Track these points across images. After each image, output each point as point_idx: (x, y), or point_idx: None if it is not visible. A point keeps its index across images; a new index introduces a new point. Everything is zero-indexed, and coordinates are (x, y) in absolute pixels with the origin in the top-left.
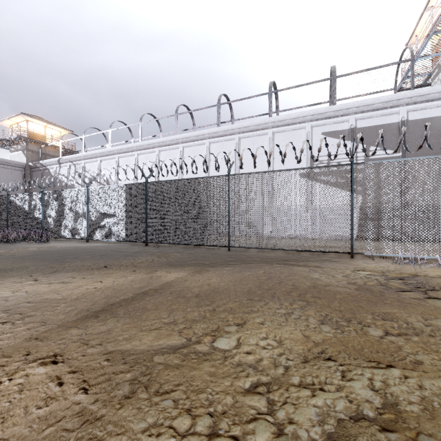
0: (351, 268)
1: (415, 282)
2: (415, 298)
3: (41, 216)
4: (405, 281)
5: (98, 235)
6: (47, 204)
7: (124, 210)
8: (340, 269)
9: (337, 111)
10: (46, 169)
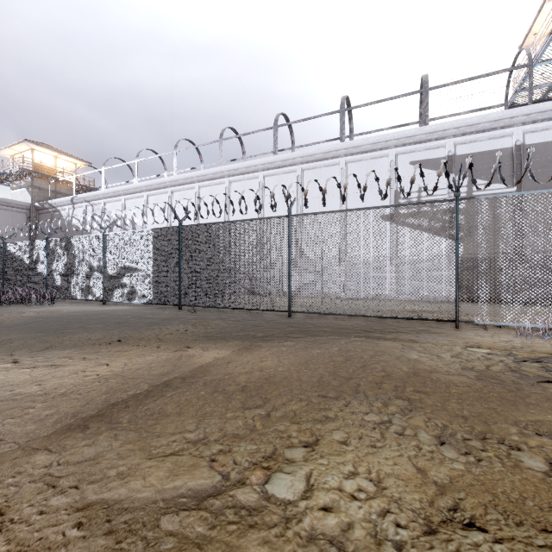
0: (461, 343)
1: None
2: None
3: (45, 271)
4: (544, 364)
5: (117, 295)
6: (53, 256)
7: (151, 263)
8: (446, 345)
9: (430, 133)
10: (56, 210)
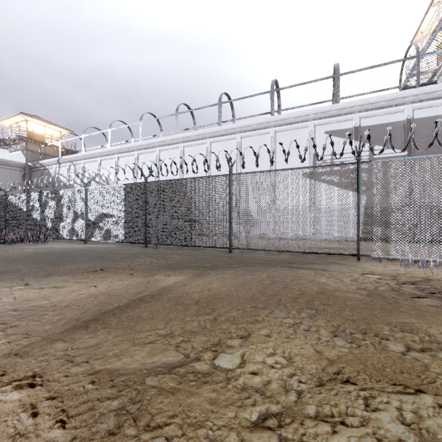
0: (359, 271)
1: (429, 287)
2: (432, 306)
3: (39, 217)
4: (418, 286)
5: (96, 236)
6: (45, 205)
7: (123, 210)
8: (348, 273)
9: (340, 109)
10: (45, 169)
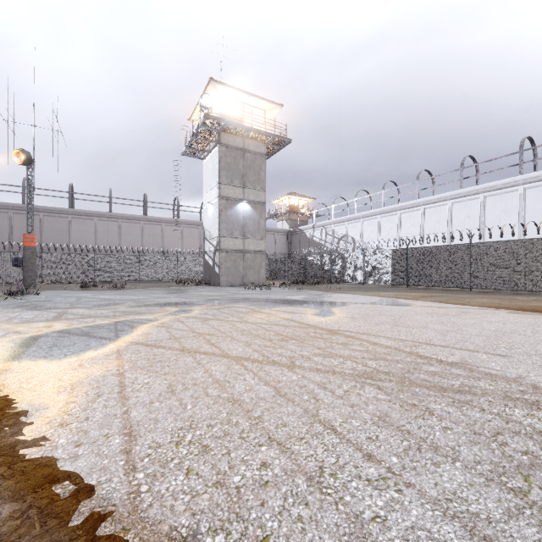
0: None
1: None
2: None
3: (329, 269)
4: None
5: (371, 281)
6: (334, 262)
7: (390, 265)
8: (540, 298)
9: None
10: (303, 232)
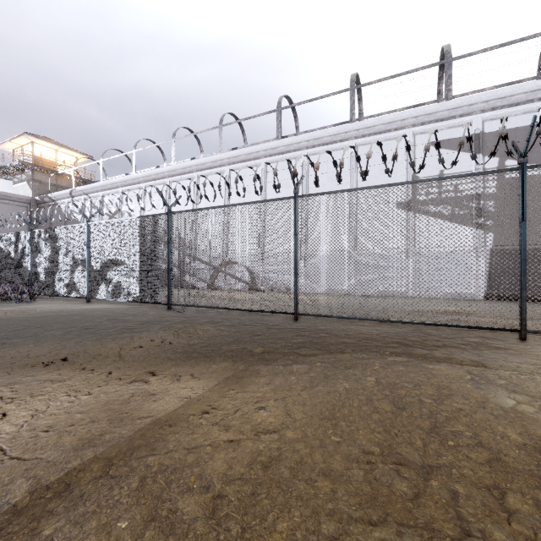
0: None
1: None
2: None
3: (30, 265)
4: None
5: (102, 292)
6: (37, 248)
7: (137, 255)
8: (536, 374)
9: (453, 109)
10: (56, 204)
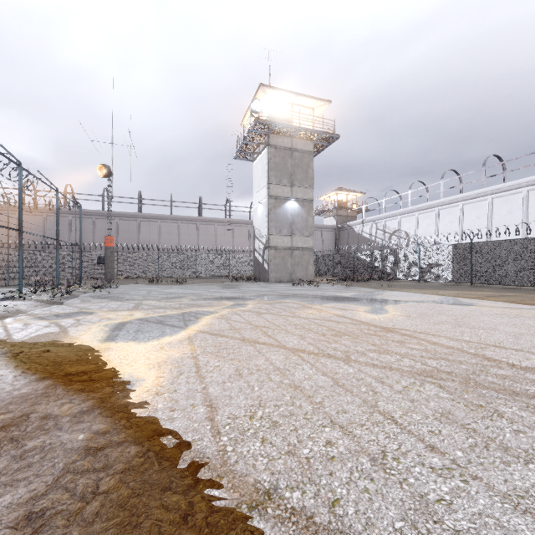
0: None
1: None
2: None
3: (380, 266)
4: None
5: (427, 278)
6: (385, 258)
7: (450, 261)
8: None
9: None
10: (351, 228)
